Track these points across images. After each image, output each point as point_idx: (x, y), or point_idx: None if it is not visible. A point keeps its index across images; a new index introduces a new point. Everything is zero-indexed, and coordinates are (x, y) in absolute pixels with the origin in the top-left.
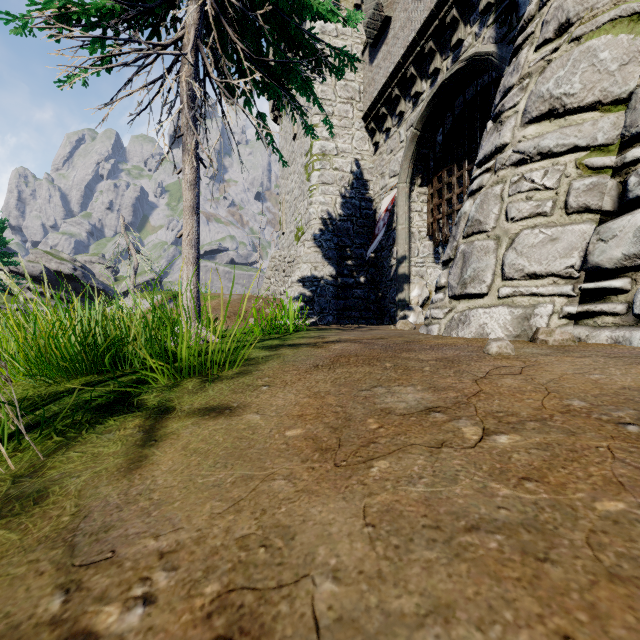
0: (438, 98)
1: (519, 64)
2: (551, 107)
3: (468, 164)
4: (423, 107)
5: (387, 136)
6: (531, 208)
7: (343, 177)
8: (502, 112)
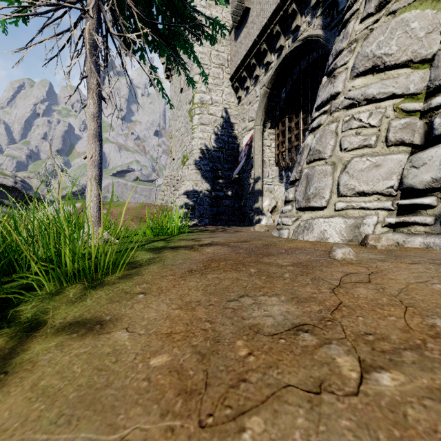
0: (282, 66)
1: (348, 33)
2: (374, 64)
3: (303, 114)
4: (272, 72)
5: (247, 92)
6: (360, 141)
7: (216, 120)
8: (335, 69)
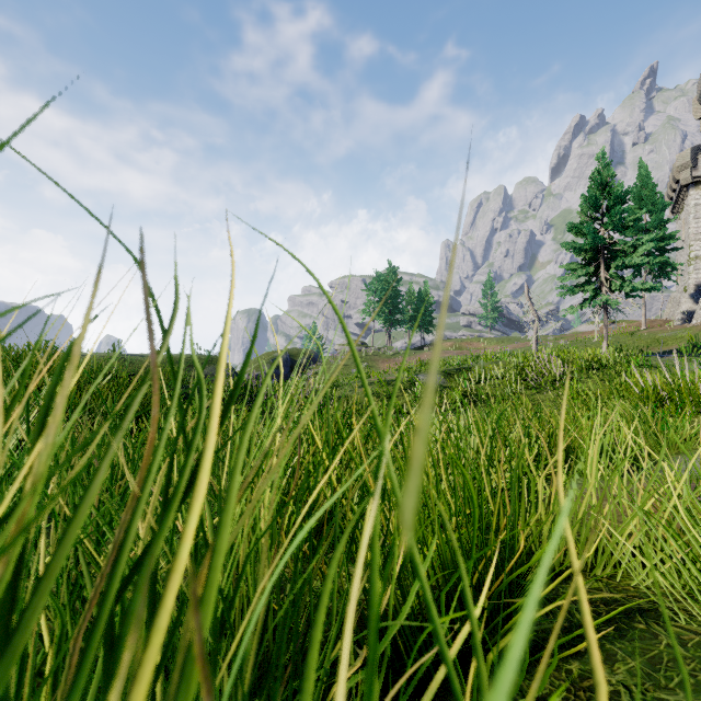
0: None
1: None
2: None
3: None
4: None
5: None
6: (699, 309)
7: None
8: None
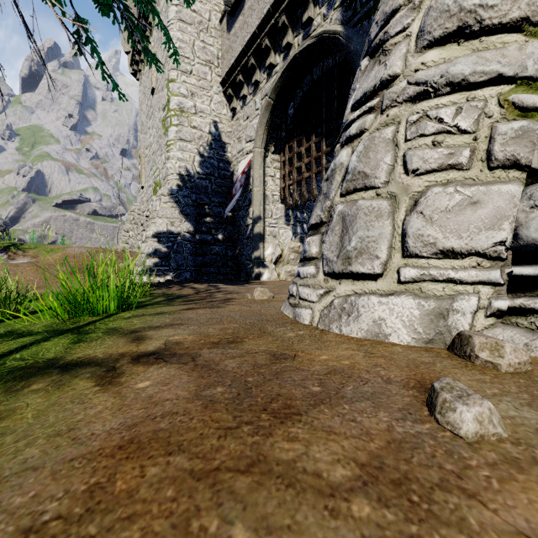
0: (290, 71)
1: None
2: (461, 23)
3: (315, 137)
4: (277, 78)
5: (244, 103)
6: (441, 157)
7: (202, 136)
8: (385, 40)
